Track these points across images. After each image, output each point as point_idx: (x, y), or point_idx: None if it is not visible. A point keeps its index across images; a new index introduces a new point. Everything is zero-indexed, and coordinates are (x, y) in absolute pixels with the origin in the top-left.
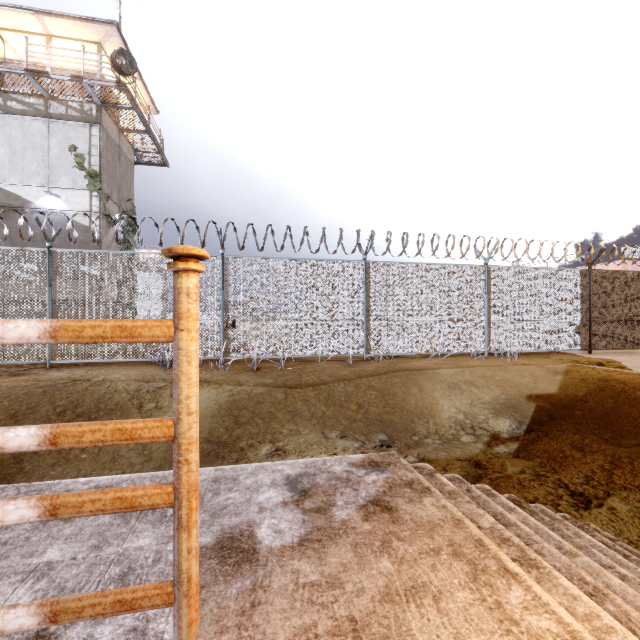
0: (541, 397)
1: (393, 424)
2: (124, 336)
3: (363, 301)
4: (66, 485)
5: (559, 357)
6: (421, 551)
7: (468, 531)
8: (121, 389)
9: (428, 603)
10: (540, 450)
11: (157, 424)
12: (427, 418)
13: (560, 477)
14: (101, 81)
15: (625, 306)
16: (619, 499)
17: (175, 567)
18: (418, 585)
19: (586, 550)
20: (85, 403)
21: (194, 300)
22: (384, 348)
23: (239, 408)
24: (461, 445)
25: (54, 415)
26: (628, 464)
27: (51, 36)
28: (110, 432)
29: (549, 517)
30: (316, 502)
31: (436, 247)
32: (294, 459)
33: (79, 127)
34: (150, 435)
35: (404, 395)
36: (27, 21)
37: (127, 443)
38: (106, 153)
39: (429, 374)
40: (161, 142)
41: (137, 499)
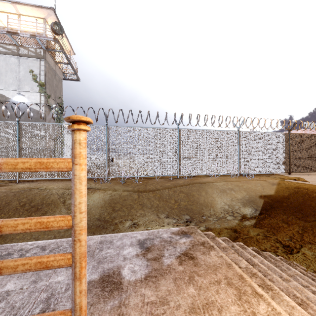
0: (266, 196)
1: (192, 210)
2: (42, 168)
3: (177, 148)
4: (21, 246)
5: (274, 176)
6: (210, 282)
7: (235, 270)
8: (54, 193)
9: (215, 313)
10: (266, 223)
11: (62, 219)
12: (209, 207)
13: (277, 237)
14: (45, 37)
15: (306, 151)
16: (307, 248)
17: (72, 301)
18: (209, 302)
19: (294, 277)
20: (35, 200)
21: (83, 147)
22: (188, 172)
23: (115, 202)
24: (227, 221)
25: (19, 207)
26: (311, 230)
27: (20, 15)
28: (34, 224)
29: (273, 259)
30: (154, 254)
31: (213, 121)
32: (142, 229)
33: (34, 61)
34: (57, 225)
35: (198, 195)
36: (8, 7)
37: (44, 230)
38: (48, 74)
39: (210, 185)
40: (76, 69)
41: (50, 262)
